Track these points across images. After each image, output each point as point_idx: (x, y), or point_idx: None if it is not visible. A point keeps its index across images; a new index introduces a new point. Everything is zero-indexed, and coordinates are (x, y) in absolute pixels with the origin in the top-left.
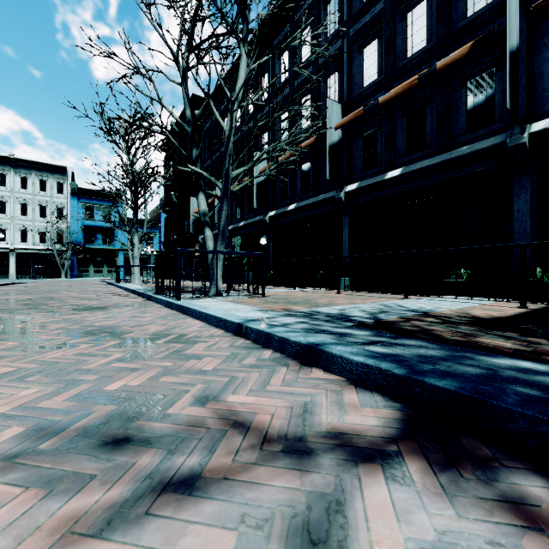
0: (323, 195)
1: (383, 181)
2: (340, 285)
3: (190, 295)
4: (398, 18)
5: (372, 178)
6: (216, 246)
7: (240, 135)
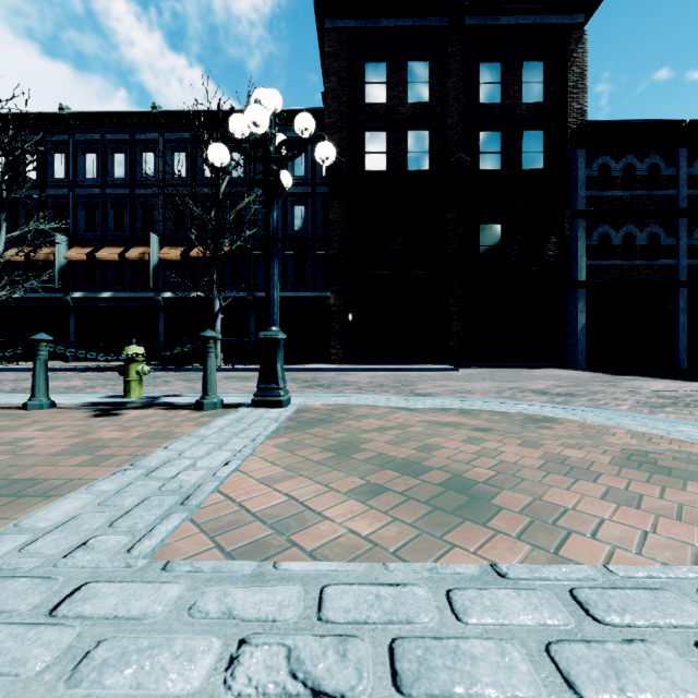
0: (52, 293)
1: (99, 297)
2: (68, 358)
3: None
4: (109, 206)
5: (92, 294)
6: None
7: None
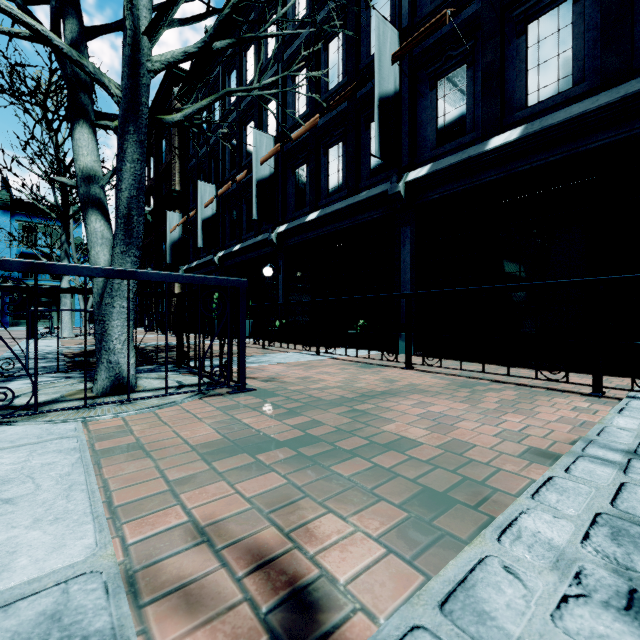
0: (366, 192)
1: (481, 154)
2: (399, 345)
3: (54, 387)
4: None
5: (459, 153)
6: (111, 259)
7: (235, 116)
